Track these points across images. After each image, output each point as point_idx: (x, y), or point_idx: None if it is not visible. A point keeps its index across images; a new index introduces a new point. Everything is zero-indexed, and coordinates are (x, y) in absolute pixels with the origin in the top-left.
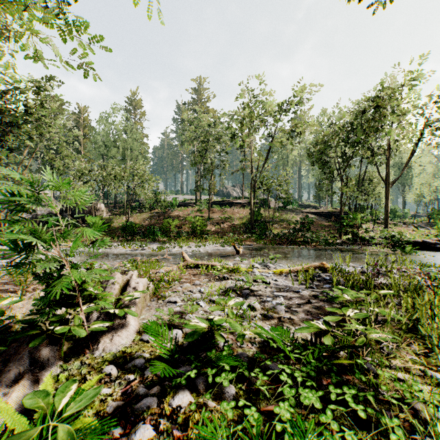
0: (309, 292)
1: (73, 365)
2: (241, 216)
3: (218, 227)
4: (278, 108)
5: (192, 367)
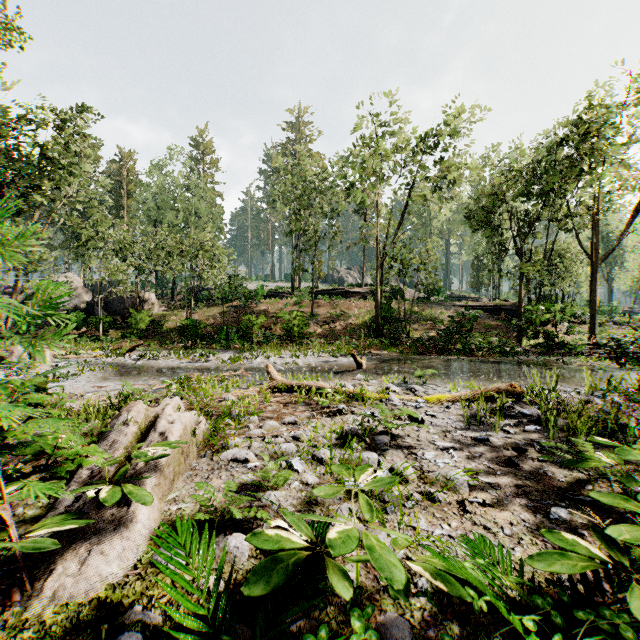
0: (502, 441)
1: None
2: (361, 311)
3: (326, 328)
4: (420, 141)
5: None
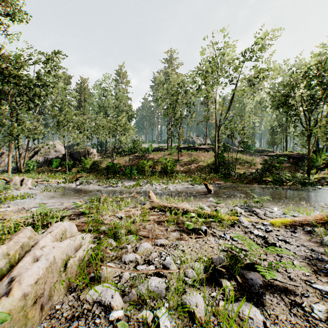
0: None
1: None
2: (206, 158)
3: (186, 167)
4: (243, 56)
5: None
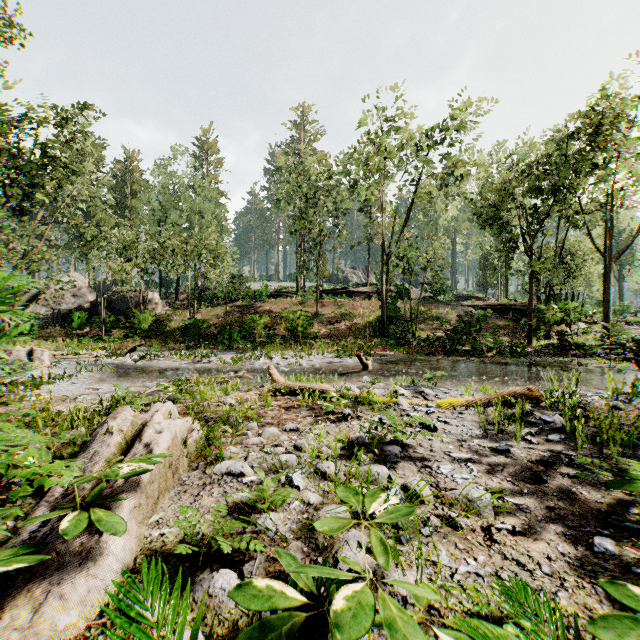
0: (524, 452)
1: None
2: (366, 311)
3: (330, 327)
4: (427, 137)
5: None
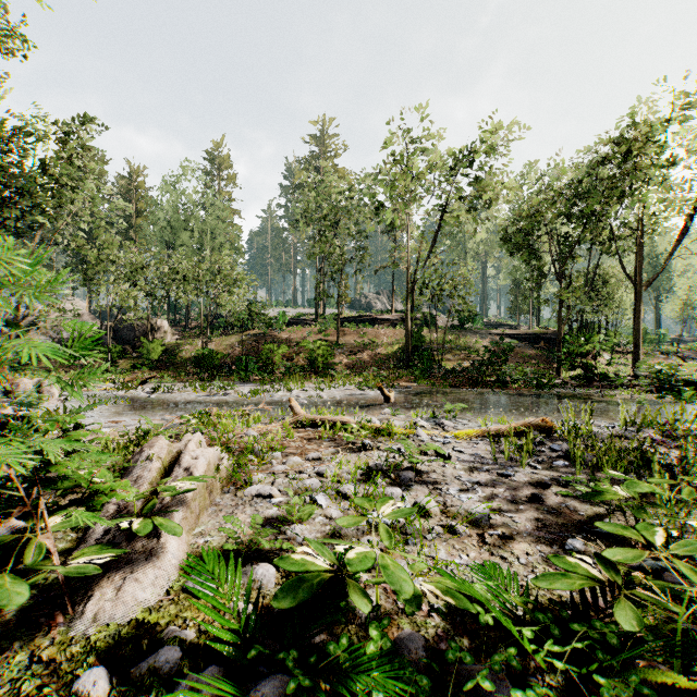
0: (528, 476)
1: (9, 664)
2: (391, 340)
3: (352, 358)
4: (453, 159)
5: (288, 690)
